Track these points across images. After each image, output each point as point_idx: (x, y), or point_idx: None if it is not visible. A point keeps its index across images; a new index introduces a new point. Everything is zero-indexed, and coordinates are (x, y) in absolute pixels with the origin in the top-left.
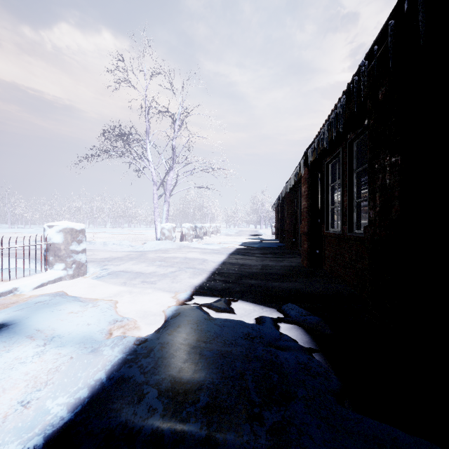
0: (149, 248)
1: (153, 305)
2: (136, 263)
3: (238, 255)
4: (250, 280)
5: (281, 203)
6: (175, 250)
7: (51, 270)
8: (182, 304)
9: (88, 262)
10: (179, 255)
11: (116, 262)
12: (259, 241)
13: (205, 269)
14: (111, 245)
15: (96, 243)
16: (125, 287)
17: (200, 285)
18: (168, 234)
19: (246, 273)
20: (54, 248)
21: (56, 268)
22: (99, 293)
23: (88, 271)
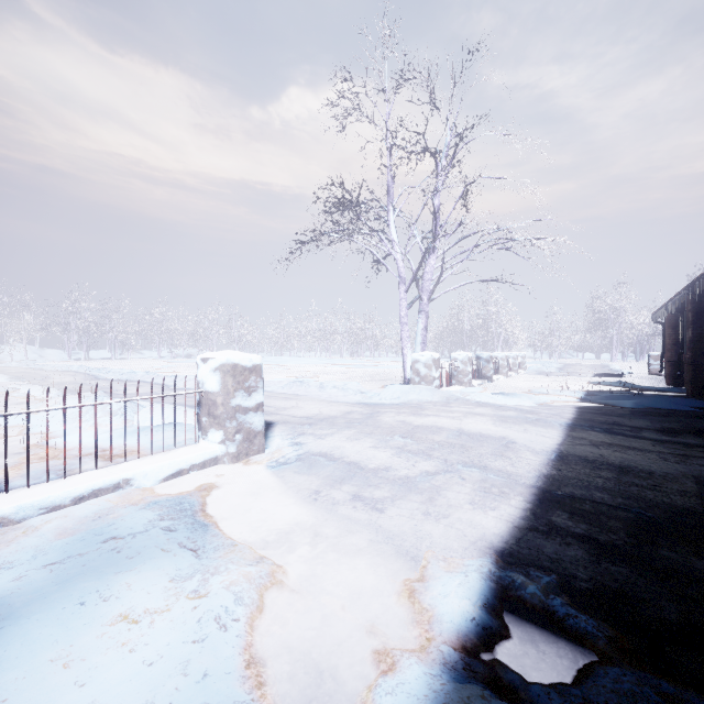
0: (390, 399)
1: (357, 626)
2: (355, 436)
3: (594, 432)
4: (696, 555)
5: (696, 302)
6: (436, 406)
7: (204, 441)
8: (450, 661)
9: (278, 424)
10: (445, 421)
11: (321, 430)
12: (627, 391)
13: (513, 476)
14: (331, 388)
15: (310, 383)
16: (311, 511)
17: (510, 550)
18: (425, 373)
19: (656, 510)
20: (207, 400)
21: (211, 438)
22: (254, 519)
23: (270, 444)
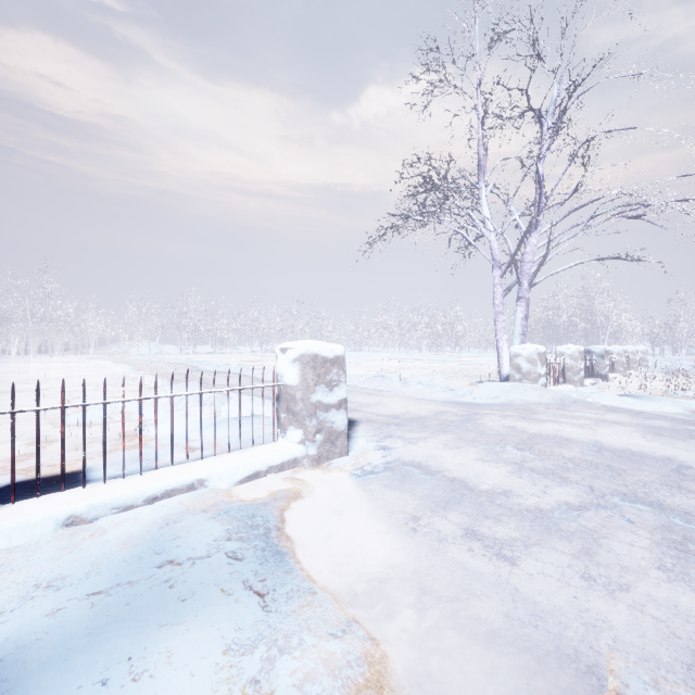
0: (486, 398)
1: None
2: (453, 443)
3: None
4: None
5: None
6: (550, 410)
7: (283, 439)
8: None
9: (361, 423)
10: (570, 430)
11: (411, 432)
12: None
13: None
14: (415, 384)
15: (392, 378)
16: (410, 547)
17: None
18: (528, 369)
19: None
20: (286, 394)
21: (289, 437)
22: (337, 549)
23: (353, 446)
